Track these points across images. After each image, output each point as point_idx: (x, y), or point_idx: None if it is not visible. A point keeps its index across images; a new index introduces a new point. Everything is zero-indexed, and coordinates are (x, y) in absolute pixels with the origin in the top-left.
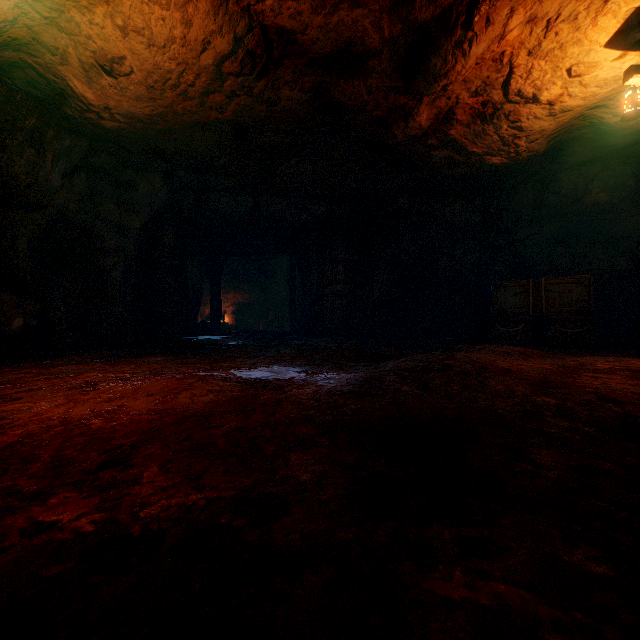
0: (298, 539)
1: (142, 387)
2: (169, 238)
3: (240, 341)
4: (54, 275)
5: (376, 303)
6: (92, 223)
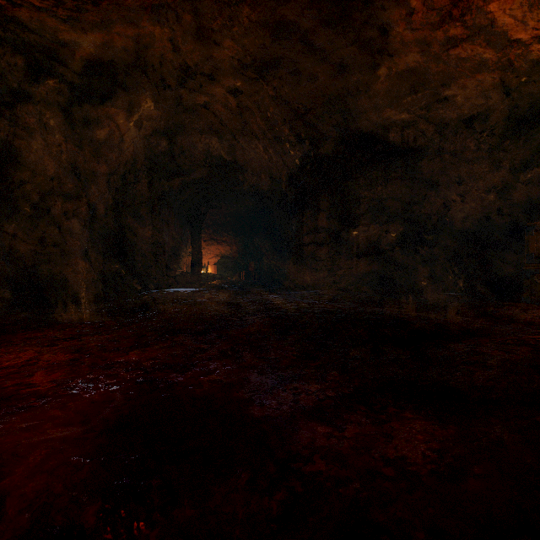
0: None
1: None
2: (142, 186)
3: (210, 295)
4: (3, 222)
5: (361, 253)
6: (44, 163)
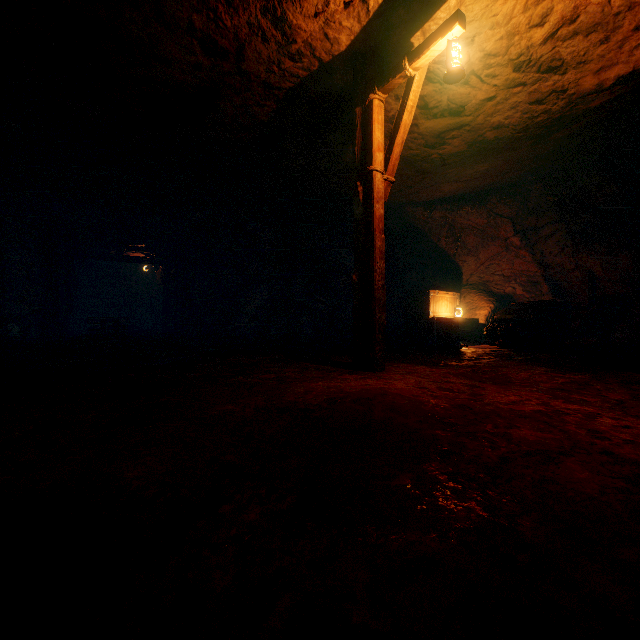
0: (196, 378)
1: (374, 386)
2: None
3: None
4: None
5: None
6: None
